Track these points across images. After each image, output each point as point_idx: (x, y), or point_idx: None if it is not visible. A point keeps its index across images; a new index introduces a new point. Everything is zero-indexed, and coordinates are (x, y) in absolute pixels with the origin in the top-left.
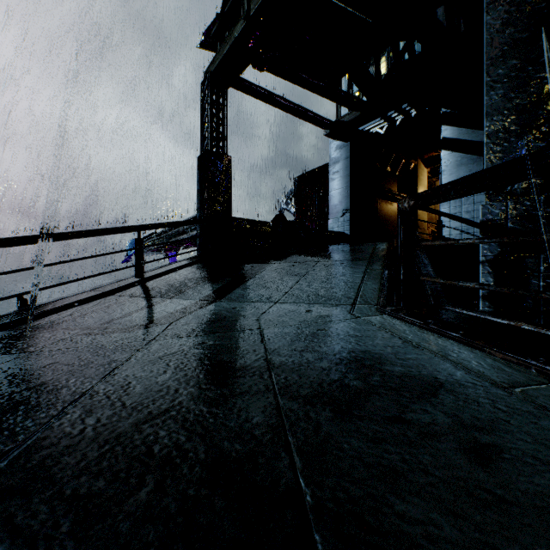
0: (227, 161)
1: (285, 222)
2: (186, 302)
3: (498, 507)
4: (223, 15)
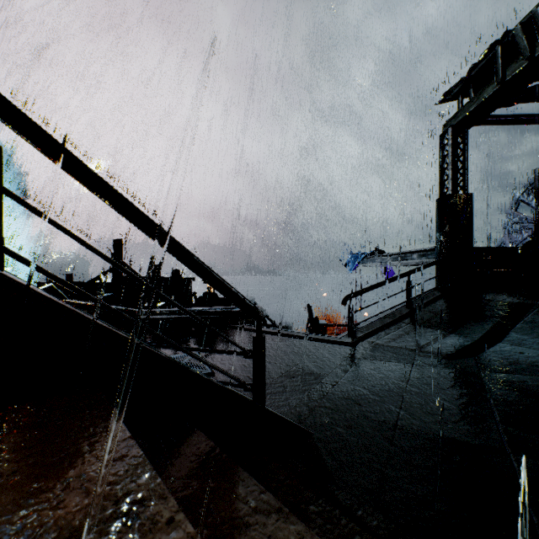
0: (468, 199)
1: None
2: (468, 338)
3: None
4: (467, 79)
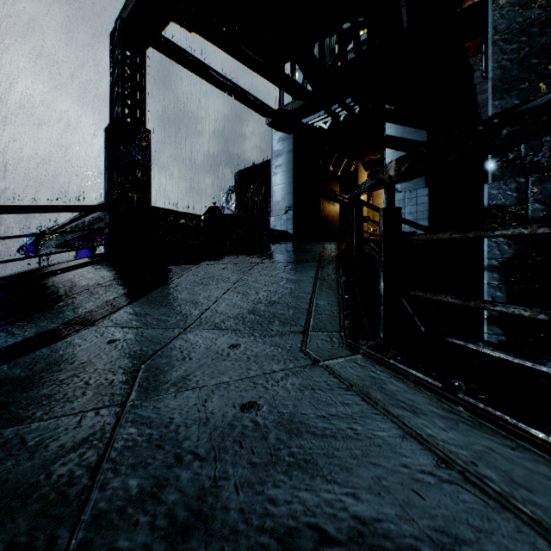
0: (145, 135)
1: (220, 215)
2: (35, 328)
3: None
4: None
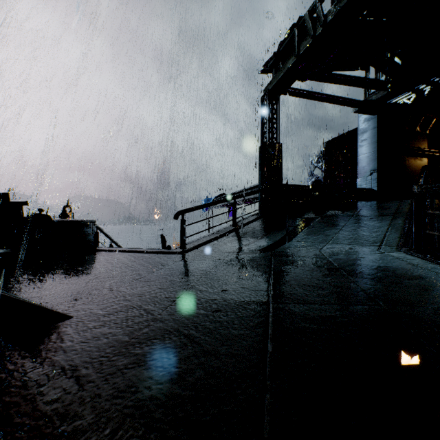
0: (279, 147)
1: (322, 185)
2: (271, 241)
3: (422, 295)
4: (278, 53)
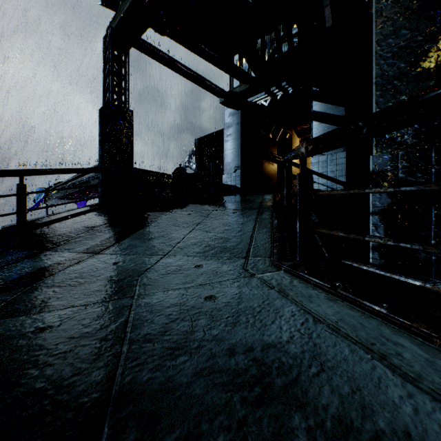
0: (129, 114)
1: (185, 174)
2: (62, 255)
3: None
4: None
